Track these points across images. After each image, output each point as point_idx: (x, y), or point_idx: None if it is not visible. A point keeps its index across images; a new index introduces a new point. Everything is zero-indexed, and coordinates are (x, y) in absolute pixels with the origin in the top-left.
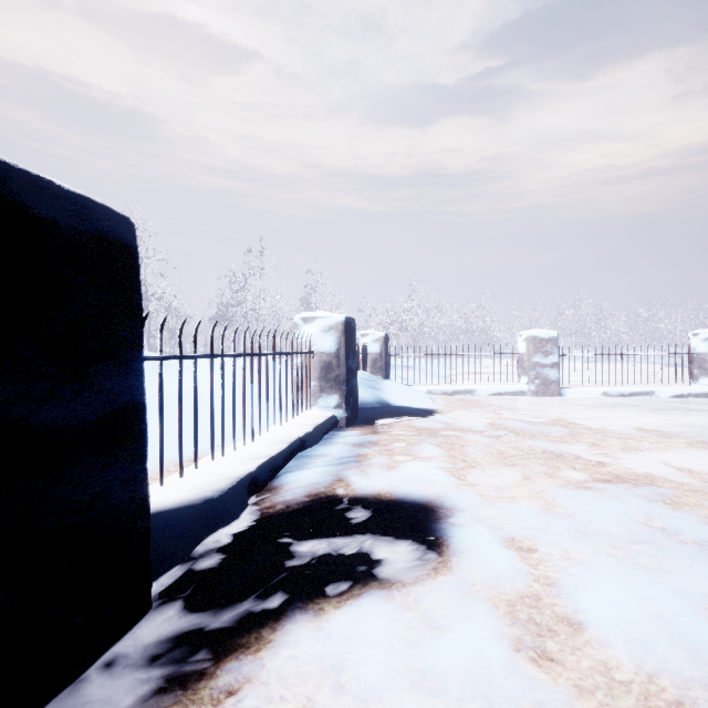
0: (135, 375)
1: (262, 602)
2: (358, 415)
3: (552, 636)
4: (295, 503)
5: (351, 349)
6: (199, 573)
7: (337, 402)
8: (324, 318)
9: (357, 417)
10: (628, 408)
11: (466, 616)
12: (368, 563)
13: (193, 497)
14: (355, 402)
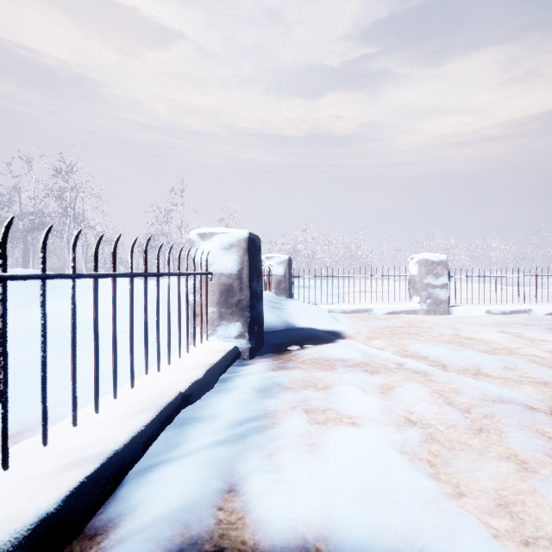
0: None
1: None
2: (264, 341)
3: None
4: None
5: (255, 269)
6: None
7: (240, 330)
8: (224, 233)
9: (263, 345)
10: (522, 327)
11: None
12: None
13: None
14: (260, 328)
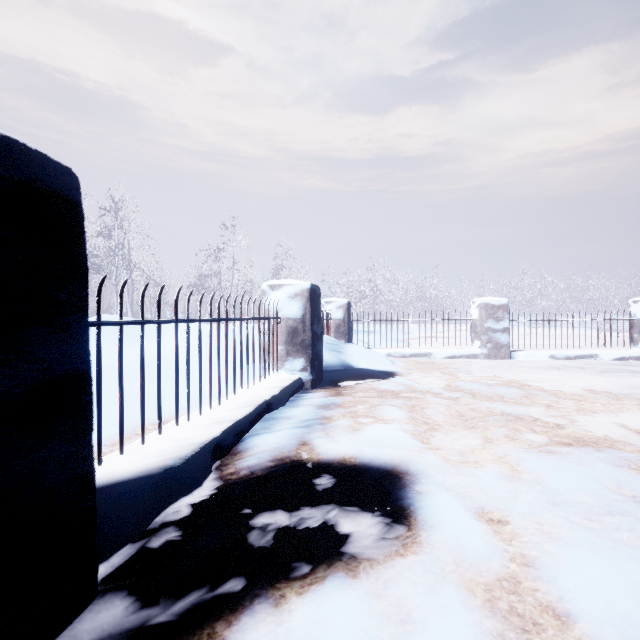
0: (77, 341)
1: (219, 587)
2: (323, 377)
3: (539, 632)
4: (260, 469)
5: (316, 314)
6: (154, 551)
7: (303, 365)
8: (290, 285)
9: (322, 379)
10: (576, 370)
11: (441, 607)
12: (334, 538)
13: (153, 465)
14: (320, 365)
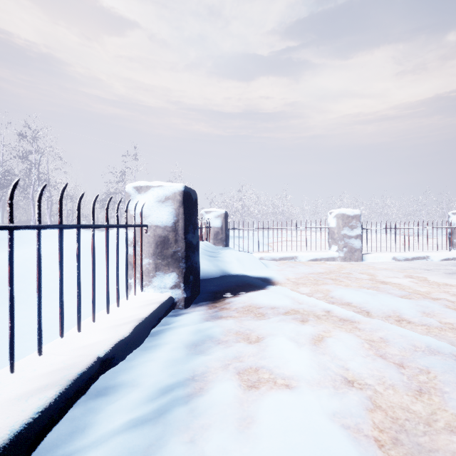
0: None
1: None
2: (200, 289)
3: None
4: None
5: (191, 222)
6: None
7: (175, 281)
8: (160, 187)
9: (199, 293)
10: (425, 272)
11: None
12: None
13: None
14: (196, 278)
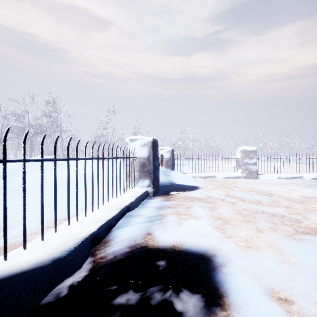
0: None
1: None
2: (159, 189)
3: None
4: (120, 254)
5: (155, 155)
6: None
7: (148, 183)
8: (141, 139)
9: (159, 191)
10: (293, 185)
11: None
12: None
13: (45, 258)
14: (158, 183)
